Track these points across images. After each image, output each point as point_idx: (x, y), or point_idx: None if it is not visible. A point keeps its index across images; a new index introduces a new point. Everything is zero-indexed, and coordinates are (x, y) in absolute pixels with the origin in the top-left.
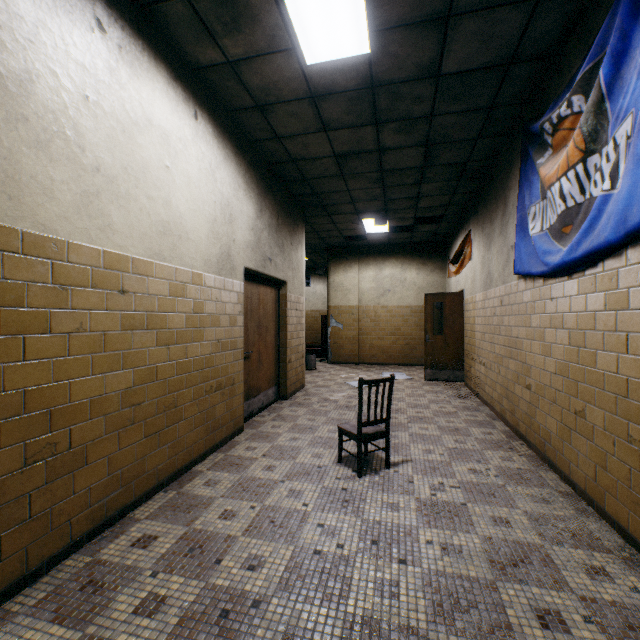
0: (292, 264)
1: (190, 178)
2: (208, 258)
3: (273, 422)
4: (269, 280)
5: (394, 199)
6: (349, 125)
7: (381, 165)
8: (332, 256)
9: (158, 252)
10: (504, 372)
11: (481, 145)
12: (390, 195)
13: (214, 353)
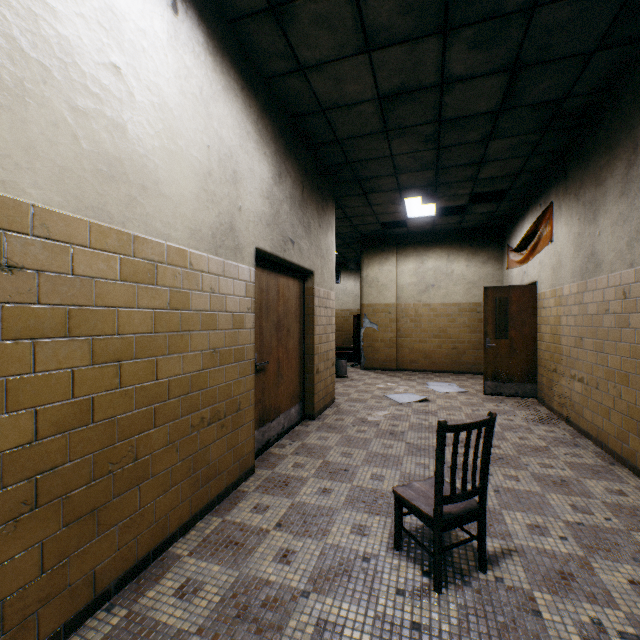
0: (320, 251)
1: (163, 99)
2: (197, 228)
3: (295, 457)
4: (291, 269)
5: (449, 167)
6: (403, 37)
7: (440, 111)
8: (365, 247)
9: (96, 205)
10: (633, 397)
11: (596, 64)
12: (445, 161)
13: (207, 368)
